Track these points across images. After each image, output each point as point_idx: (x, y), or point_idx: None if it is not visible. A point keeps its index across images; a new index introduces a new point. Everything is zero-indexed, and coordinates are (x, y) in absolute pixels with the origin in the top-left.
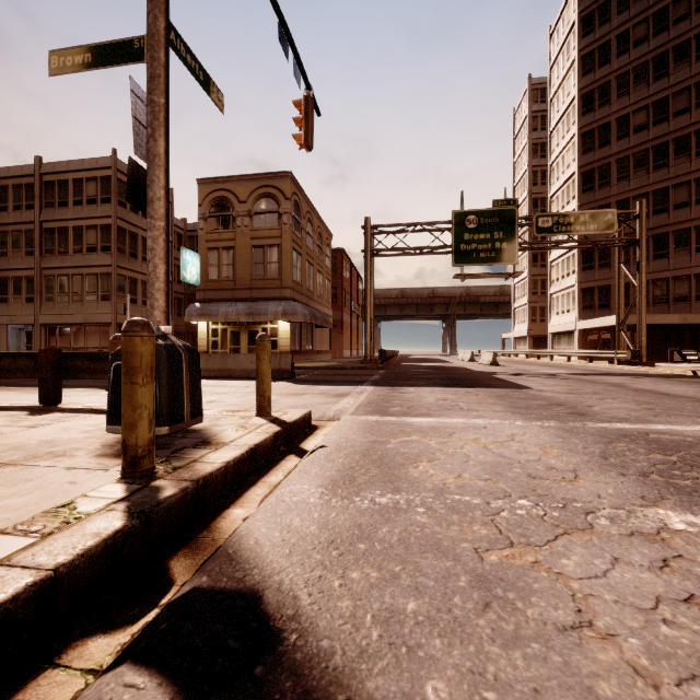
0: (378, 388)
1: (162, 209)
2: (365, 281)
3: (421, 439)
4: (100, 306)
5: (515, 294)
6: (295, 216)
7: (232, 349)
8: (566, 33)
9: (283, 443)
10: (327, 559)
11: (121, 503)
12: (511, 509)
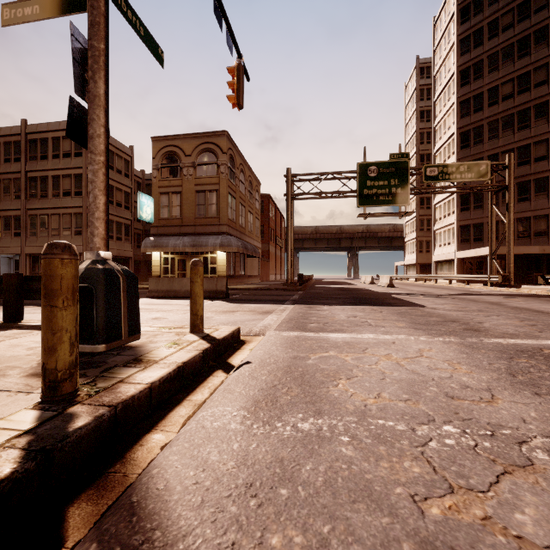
0: (298, 306)
1: (102, 145)
2: (287, 219)
3: (338, 354)
4: (73, 240)
5: (406, 231)
6: (231, 166)
7: (179, 274)
8: (447, 21)
9: (212, 358)
10: (243, 513)
11: (24, 437)
12: (438, 437)
